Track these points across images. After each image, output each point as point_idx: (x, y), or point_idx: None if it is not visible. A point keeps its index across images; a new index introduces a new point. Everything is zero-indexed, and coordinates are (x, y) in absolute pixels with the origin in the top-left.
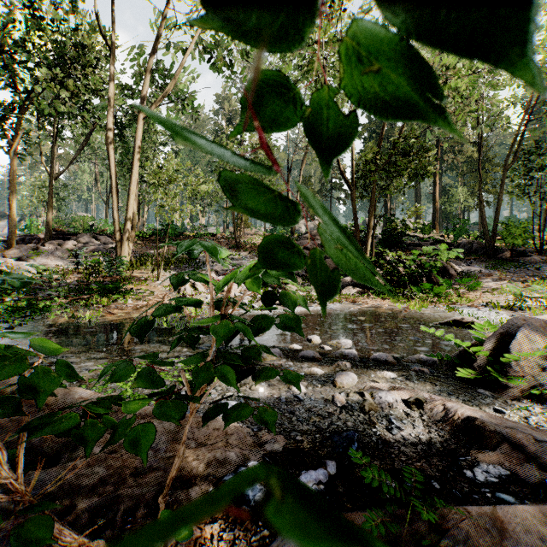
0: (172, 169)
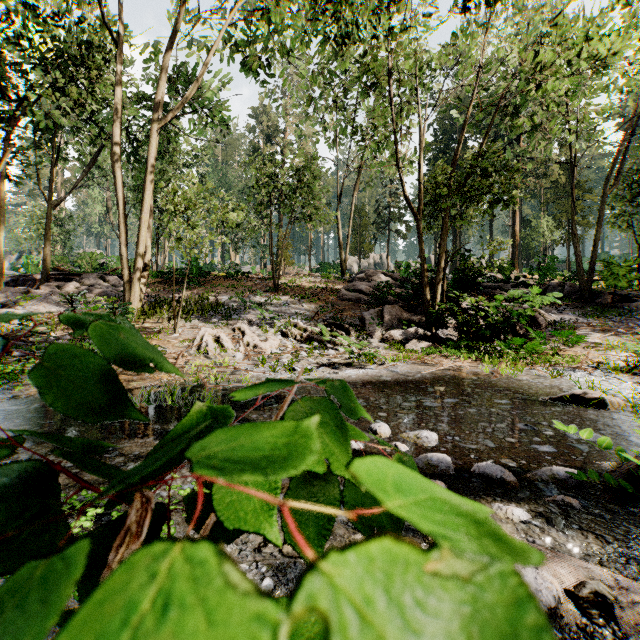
0: (197, 195)
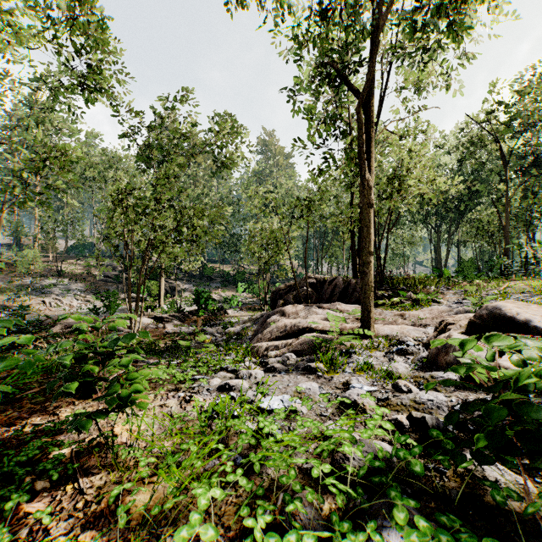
0: None
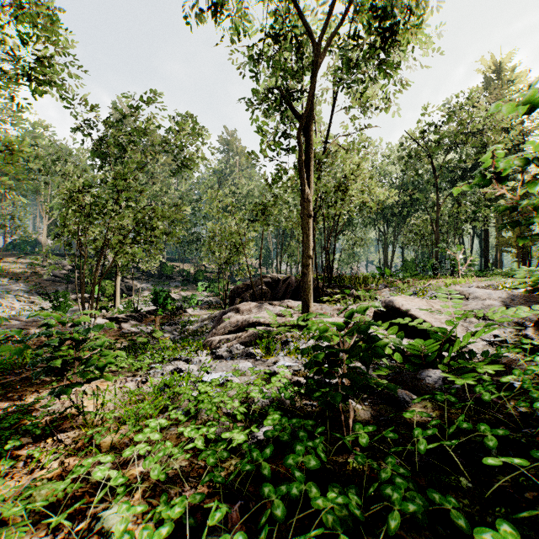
0: None
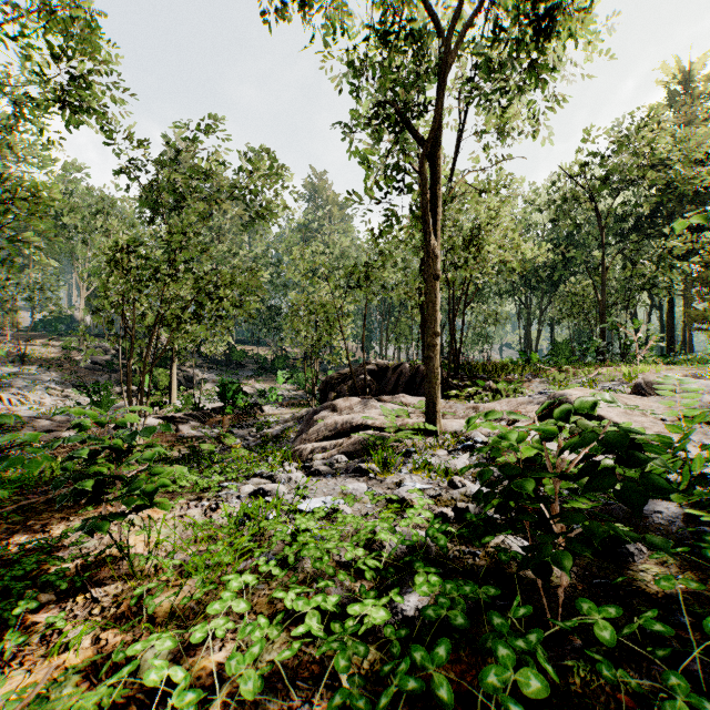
0: None
